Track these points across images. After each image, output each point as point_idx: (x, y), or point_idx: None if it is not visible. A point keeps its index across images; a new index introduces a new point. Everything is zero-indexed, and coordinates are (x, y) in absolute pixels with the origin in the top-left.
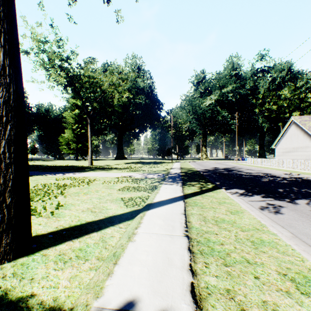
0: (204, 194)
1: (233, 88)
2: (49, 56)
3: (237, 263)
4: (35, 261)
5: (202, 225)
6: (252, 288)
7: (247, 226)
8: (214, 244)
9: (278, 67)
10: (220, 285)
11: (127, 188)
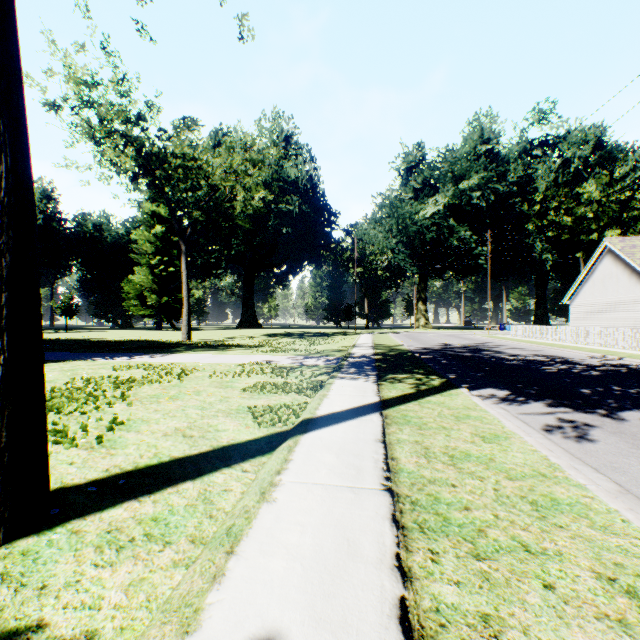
0: (425, 398)
1: (481, 181)
2: (102, 113)
3: (502, 551)
4: (53, 545)
5: (421, 466)
6: (540, 612)
7: (519, 468)
8: (448, 508)
9: (576, 137)
10: (468, 606)
11: (261, 386)
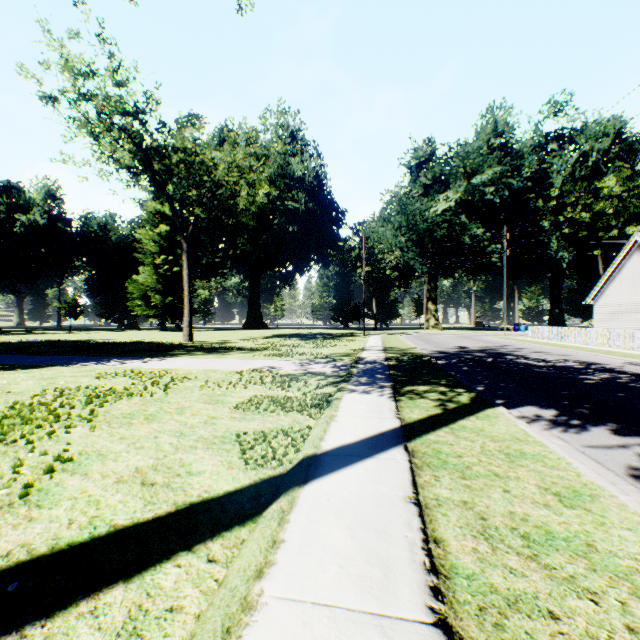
0: (457, 423)
1: (495, 176)
2: (98, 104)
3: None
4: None
5: (485, 562)
6: None
7: None
8: None
9: (594, 130)
10: None
11: (257, 402)
